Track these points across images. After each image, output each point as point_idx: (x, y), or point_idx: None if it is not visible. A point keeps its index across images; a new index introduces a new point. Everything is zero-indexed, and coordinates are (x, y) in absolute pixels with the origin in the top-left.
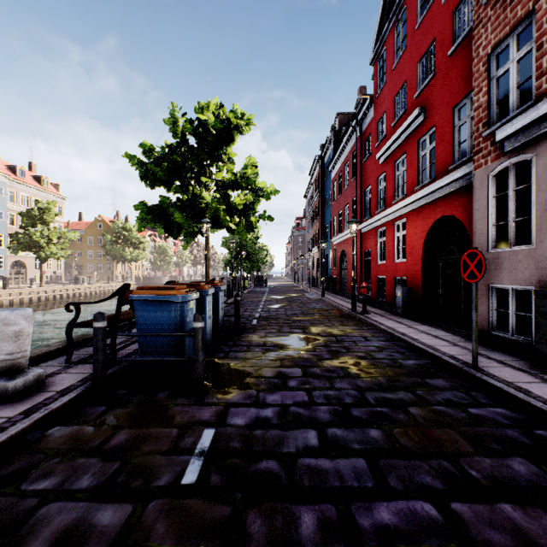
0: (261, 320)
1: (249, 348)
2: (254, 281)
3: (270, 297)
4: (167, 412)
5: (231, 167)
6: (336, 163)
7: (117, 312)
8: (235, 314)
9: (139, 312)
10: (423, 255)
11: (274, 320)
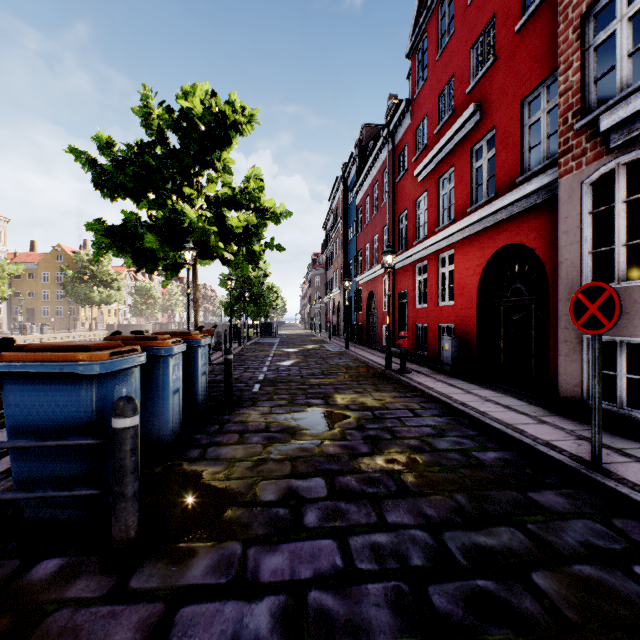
0: (267, 384)
1: (242, 436)
2: (261, 330)
3: (280, 349)
4: (29, 636)
5: (228, 180)
6: (362, 185)
7: None
8: (225, 380)
9: (10, 396)
10: (478, 297)
11: (284, 384)
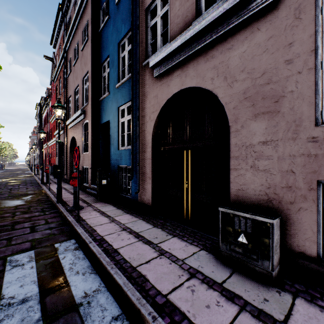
0: None
1: None
2: None
3: (1, 173)
4: None
5: None
6: (44, 112)
7: None
8: None
9: None
10: None
11: None
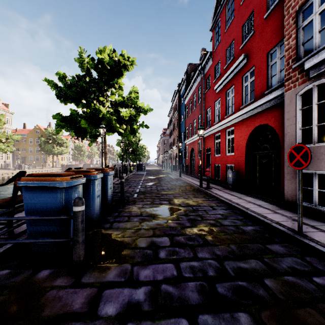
0: (140, 194)
1: (129, 218)
2: (137, 167)
3: (147, 177)
4: (40, 300)
5: (121, 93)
6: (188, 94)
7: (13, 195)
8: (120, 192)
9: (27, 196)
10: (246, 151)
11: (149, 194)
